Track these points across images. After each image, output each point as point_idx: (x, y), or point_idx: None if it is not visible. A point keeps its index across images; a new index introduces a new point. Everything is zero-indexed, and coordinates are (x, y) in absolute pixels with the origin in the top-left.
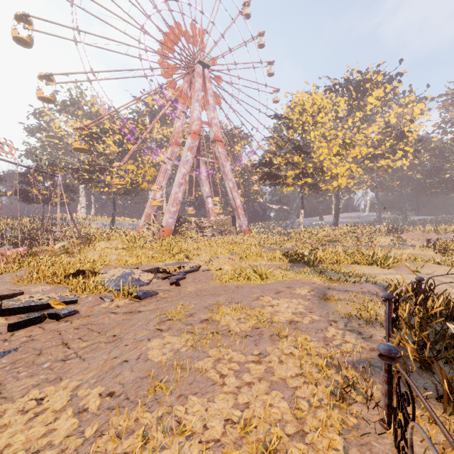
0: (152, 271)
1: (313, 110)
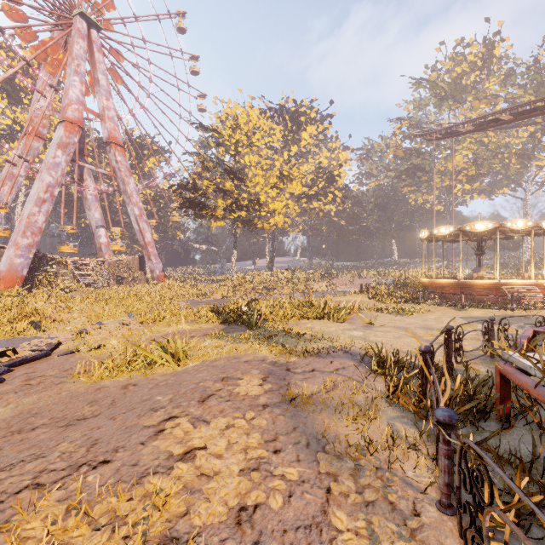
0: None
1: (248, 128)
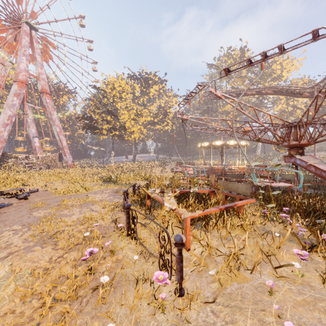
0: None
1: (119, 89)
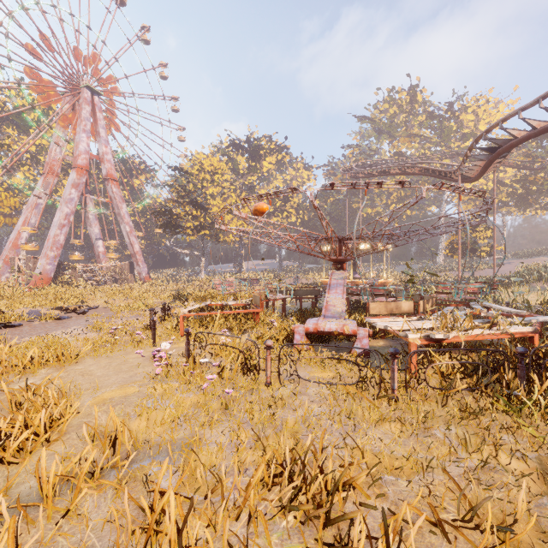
0: (56, 309)
1: (211, 169)
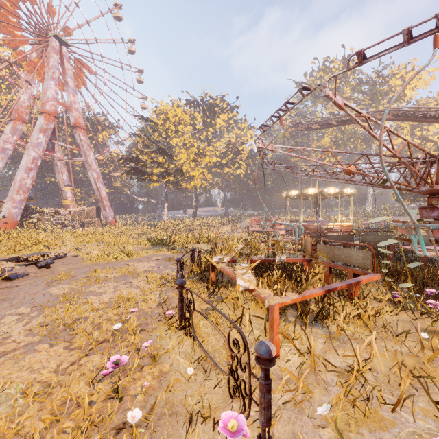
0: (11, 260)
1: (175, 120)
